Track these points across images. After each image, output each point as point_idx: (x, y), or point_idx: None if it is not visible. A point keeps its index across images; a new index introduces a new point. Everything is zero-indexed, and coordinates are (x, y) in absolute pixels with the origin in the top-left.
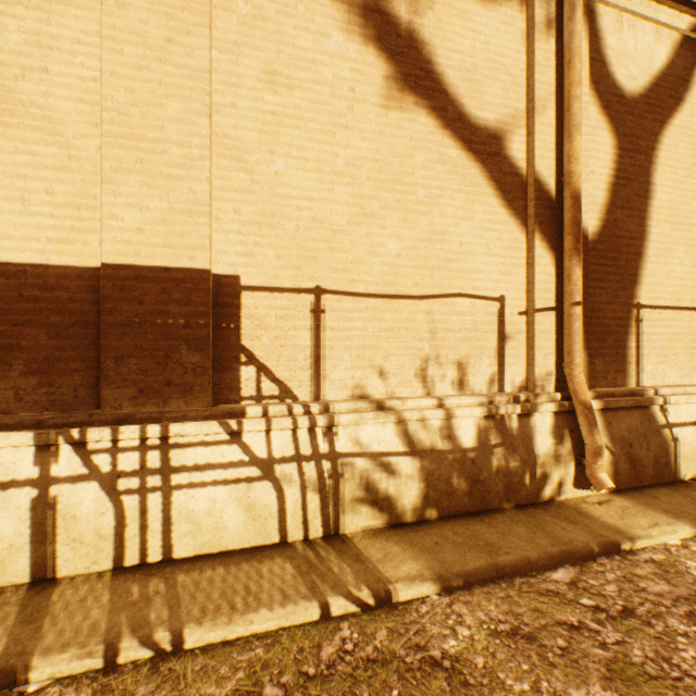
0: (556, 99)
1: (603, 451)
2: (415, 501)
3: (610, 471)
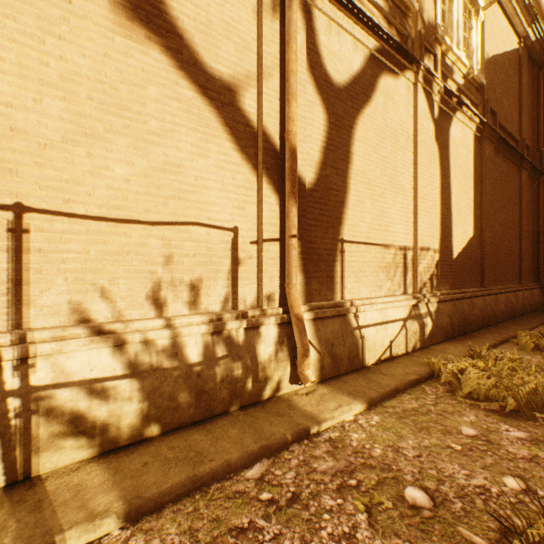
0: (280, 70)
1: (308, 353)
2: (135, 423)
3: (318, 366)
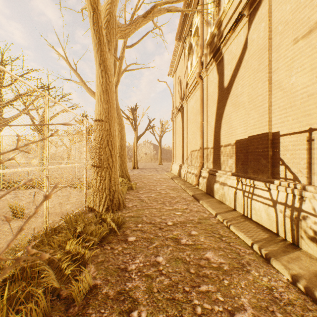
0: None
1: None
2: None
3: None
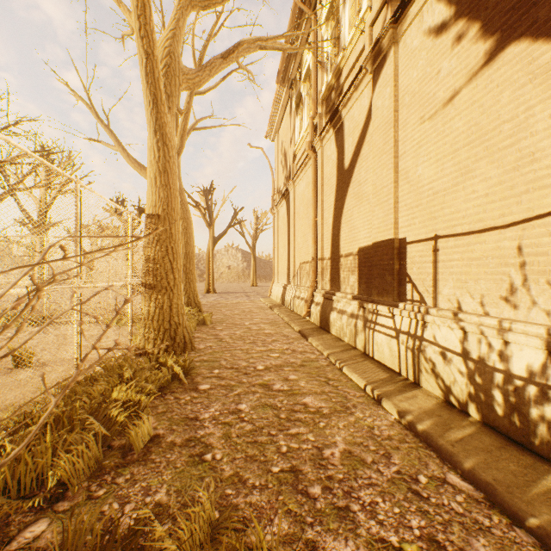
0: None
1: None
2: (460, 393)
3: None
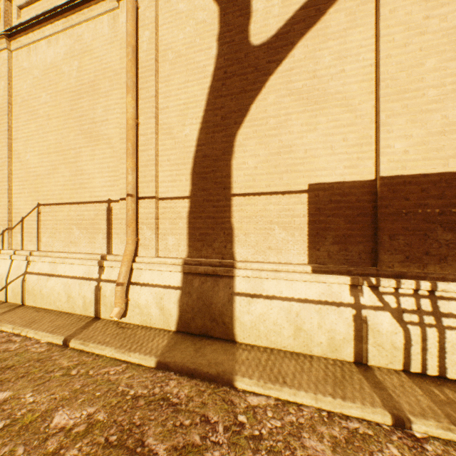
0: None
1: None
2: None
3: None
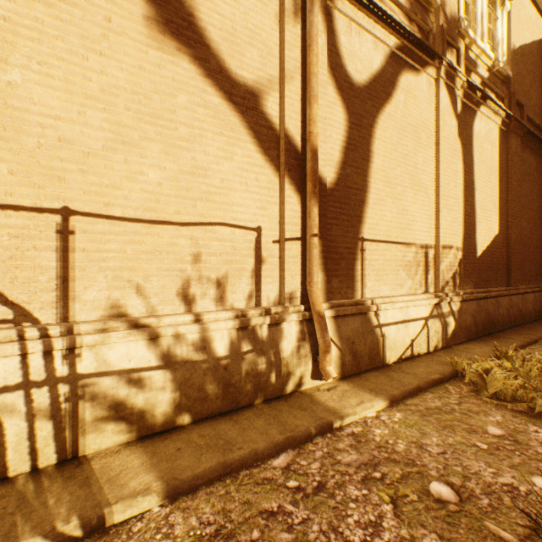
0: (302, 73)
1: (330, 350)
2: (168, 411)
3: (339, 363)
